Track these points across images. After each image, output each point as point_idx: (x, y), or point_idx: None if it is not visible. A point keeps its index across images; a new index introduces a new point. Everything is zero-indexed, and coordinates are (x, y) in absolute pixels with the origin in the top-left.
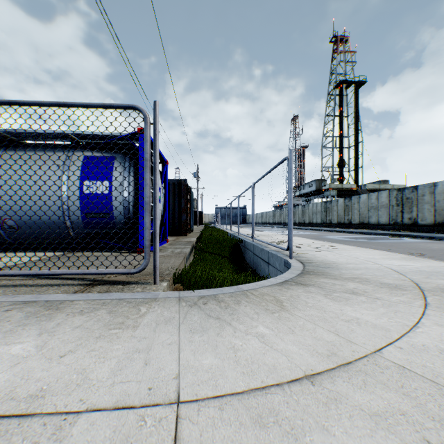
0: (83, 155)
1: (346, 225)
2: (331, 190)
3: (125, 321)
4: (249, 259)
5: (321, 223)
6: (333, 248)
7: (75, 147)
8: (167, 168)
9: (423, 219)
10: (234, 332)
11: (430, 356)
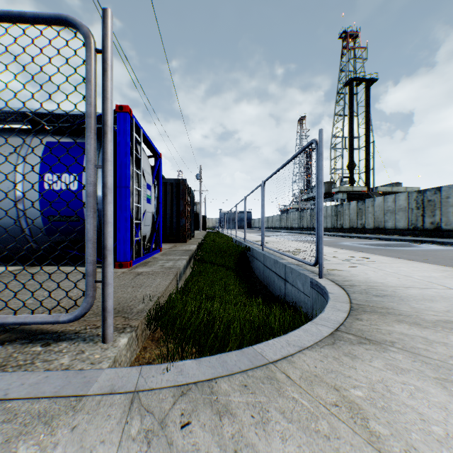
0: (46, 141)
1: (359, 229)
2: (341, 193)
3: None
4: (258, 271)
5: (331, 227)
6: (364, 259)
7: (37, 131)
8: (161, 163)
9: (448, 224)
10: None
11: None
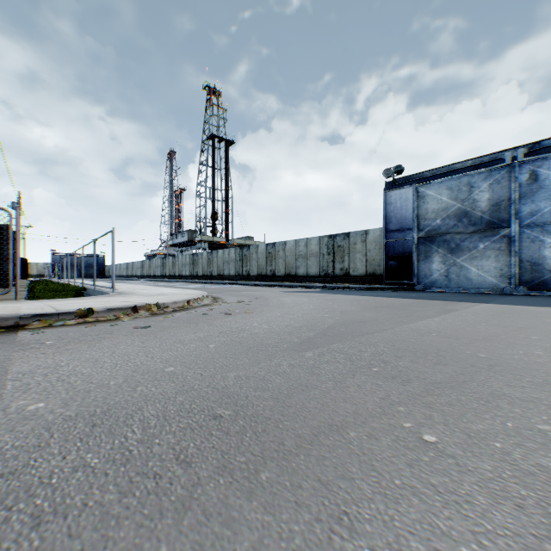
0: None
1: (209, 277)
2: (203, 242)
3: (16, 303)
4: None
5: (190, 275)
6: (156, 289)
7: None
8: None
9: (253, 272)
10: (65, 302)
11: (122, 300)
